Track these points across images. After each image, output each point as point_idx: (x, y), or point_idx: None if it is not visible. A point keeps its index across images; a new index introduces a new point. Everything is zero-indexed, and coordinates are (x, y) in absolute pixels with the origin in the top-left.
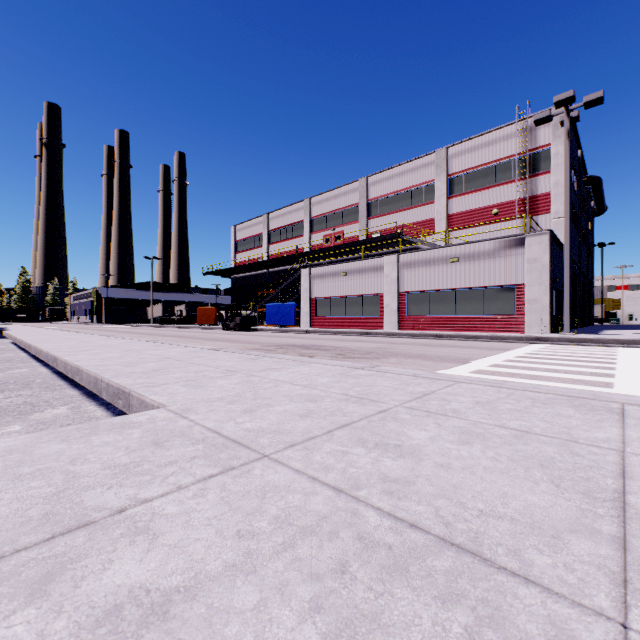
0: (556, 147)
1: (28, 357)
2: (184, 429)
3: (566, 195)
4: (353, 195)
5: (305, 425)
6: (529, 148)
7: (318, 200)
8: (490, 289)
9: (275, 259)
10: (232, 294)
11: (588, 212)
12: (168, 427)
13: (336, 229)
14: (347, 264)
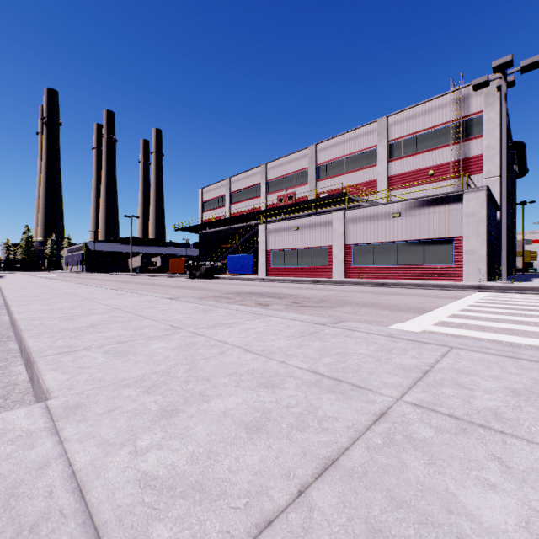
0: (487, 114)
1: (3, 304)
2: (25, 476)
3: (503, 154)
4: (304, 160)
5: (255, 462)
6: (462, 115)
7: (273, 165)
8: (430, 241)
9: (236, 217)
10: (199, 247)
11: (512, 174)
12: (2, 467)
13: (289, 190)
14: (299, 220)
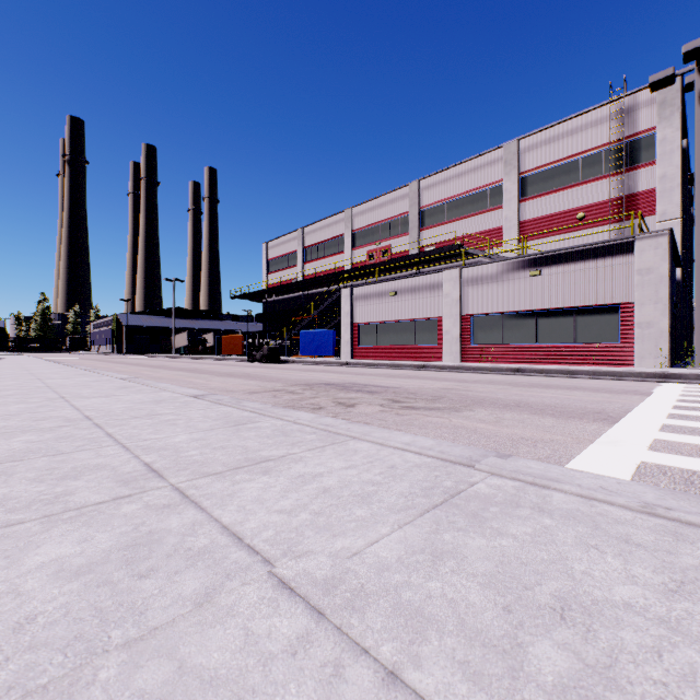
0: (662, 131)
1: None
2: None
3: (697, 181)
4: (402, 202)
5: None
6: (625, 135)
7: (361, 210)
8: (584, 310)
9: (311, 279)
10: (263, 320)
11: (690, 218)
12: None
13: (382, 243)
14: (396, 282)
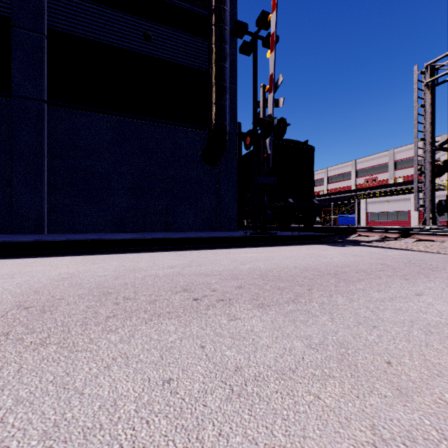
0: None
1: None
2: None
3: None
4: (384, 158)
5: None
6: None
7: (361, 161)
8: None
9: (336, 192)
10: None
11: None
12: None
13: (373, 176)
14: (388, 197)
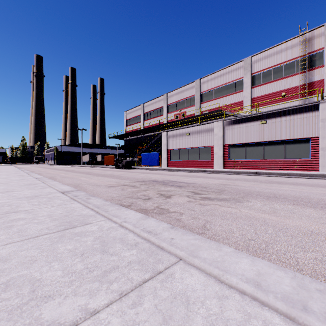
0: None
1: None
2: None
3: None
4: (192, 90)
5: None
6: (307, 52)
7: (171, 94)
8: (290, 141)
9: (147, 128)
10: (124, 148)
11: None
12: None
13: (182, 110)
14: (189, 128)
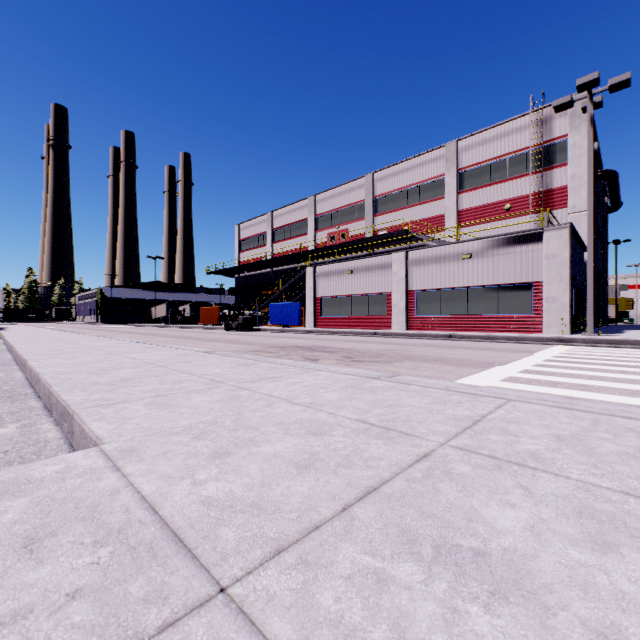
0: (573, 138)
1: (12, 359)
2: (101, 499)
3: (589, 186)
4: (359, 192)
5: (304, 490)
6: (544, 140)
7: (323, 197)
8: (505, 287)
9: (279, 258)
10: (236, 294)
11: (603, 208)
12: (77, 493)
13: (341, 227)
14: (353, 262)
